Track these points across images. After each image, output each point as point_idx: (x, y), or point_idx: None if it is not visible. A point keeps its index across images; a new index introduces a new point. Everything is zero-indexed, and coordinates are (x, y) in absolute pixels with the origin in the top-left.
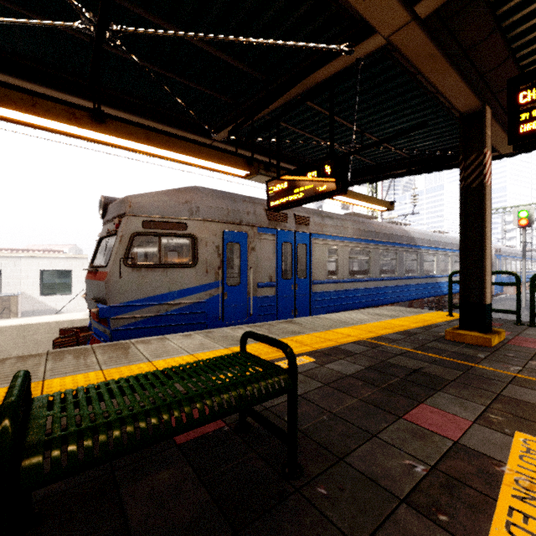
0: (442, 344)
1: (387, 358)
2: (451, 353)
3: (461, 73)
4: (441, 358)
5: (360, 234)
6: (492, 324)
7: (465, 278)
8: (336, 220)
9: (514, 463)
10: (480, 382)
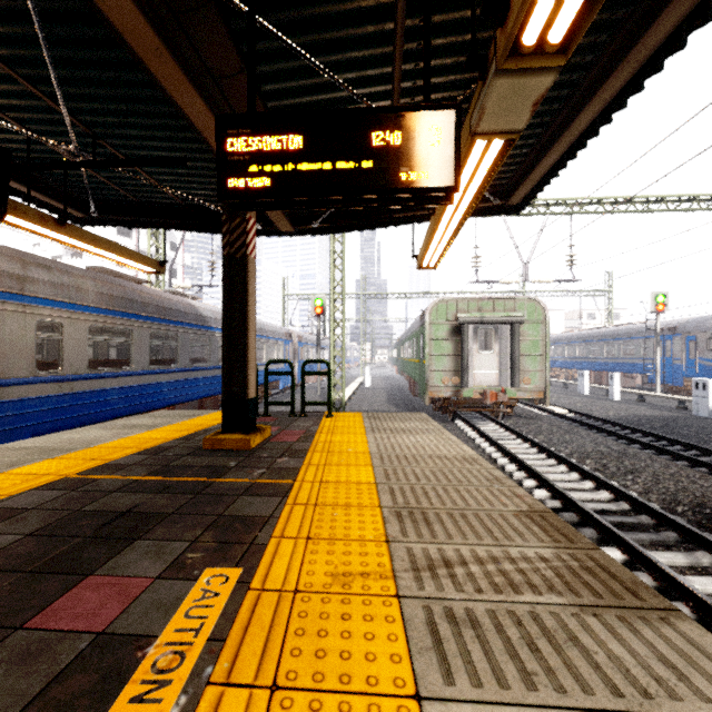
0: (195, 458)
1: (87, 504)
2: (199, 468)
3: (207, 102)
4: (180, 481)
5: (113, 304)
6: (269, 420)
7: (230, 368)
8: (60, 274)
9: (172, 628)
10: (208, 504)
